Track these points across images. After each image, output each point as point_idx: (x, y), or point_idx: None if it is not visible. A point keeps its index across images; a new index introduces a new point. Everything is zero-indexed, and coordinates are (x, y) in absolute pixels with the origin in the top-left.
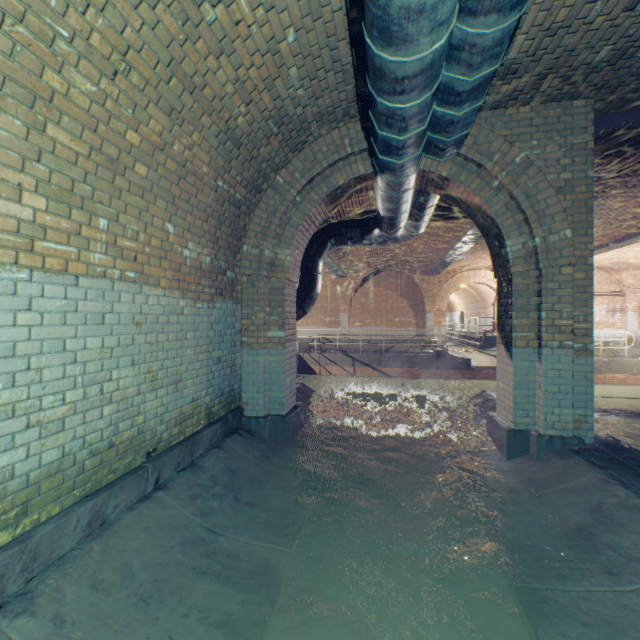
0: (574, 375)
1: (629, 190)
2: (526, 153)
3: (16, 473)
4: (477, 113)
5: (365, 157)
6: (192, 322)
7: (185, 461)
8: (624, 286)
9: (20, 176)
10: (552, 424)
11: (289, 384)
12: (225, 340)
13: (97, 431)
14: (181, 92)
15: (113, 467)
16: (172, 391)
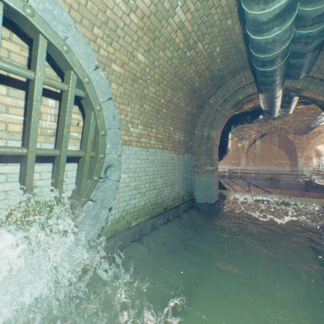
0: None
1: None
2: None
3: (136, 206)
4: (320, 52)
5: (253, 85)
6: (177, 163)
7: (175, 214)
8: None
9: (137, 121)
10: None
11: (215, 190)
12: (188, 170)
13: (152, 198)
14: (177, 81)
15: (156, 211)
16: (171, 188)
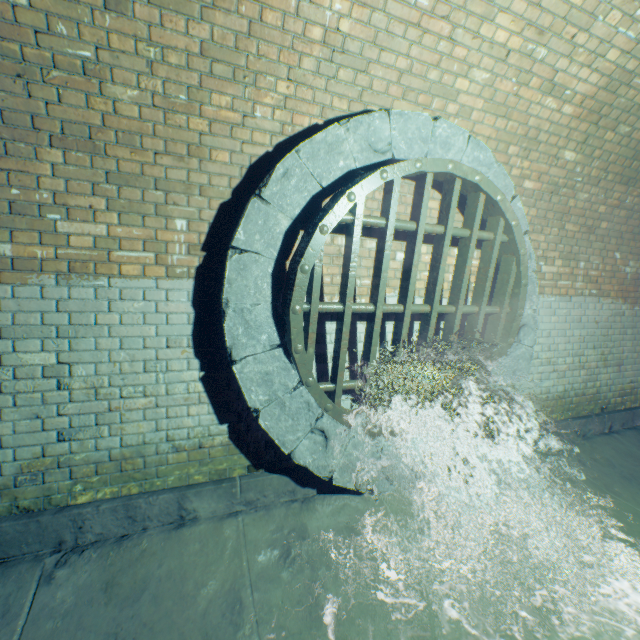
0: None
1: None
2: None
3: (549, 391)
4: None
5: None
6: (629, 322)
7: (626, 424)
8: None
9: (553, 253)
10: None
11: None
12: None
13: (576, 383)
14: (637, 166)
15: (583, 407)
16: (615, 371)
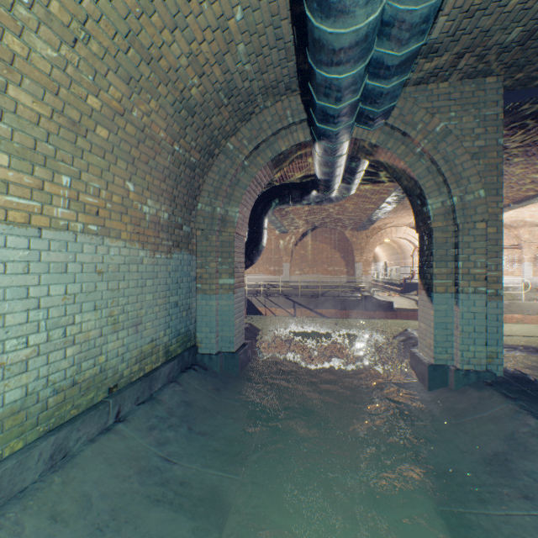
0: (487, 317)
1: (529, 158)
2: (445, 123)
3: None
4: (402, 88)
5: (304, 126)
6: (151, 271)
7: (144, 395)
8: (521, 240)
9: None
10: (468, 360)
11: (238, 325)
12: (181, 287)
13: (60, 371)
14: (139, 62)
15: (76, 403)
16: (132, 332)
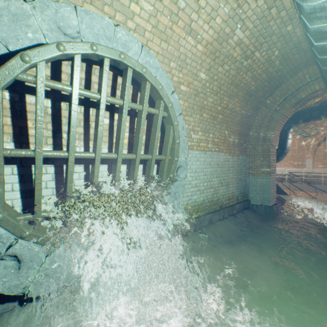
0: None
1: None
2: None
3: (196, 201)
4: None
5: (319, 81)
6: (231, 164)
7: (230, 213)
8: None
9: (198, 128)
10: None
11: (272, 193)
12: (242, 171)
13: (209, 195)
14: (233, 89)
15: (212, 207)
16: (226, 188)
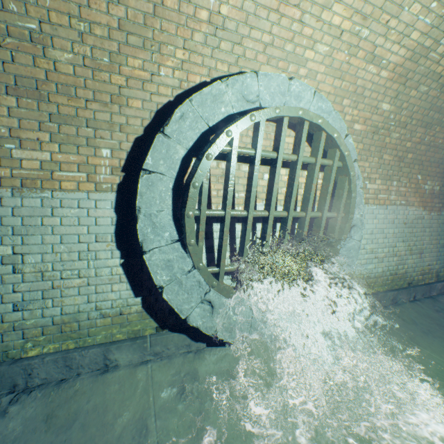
0: None
1: None
2: None
3: (372, 272)
4: None
5: None
6: (427, 223)
7: (425, 294)
8: None
9: (375, 175)
10: None
11: None
12: None
13: (391, 266)
14: (432, 115)
15: (395, 283)
16: (417, 257)
